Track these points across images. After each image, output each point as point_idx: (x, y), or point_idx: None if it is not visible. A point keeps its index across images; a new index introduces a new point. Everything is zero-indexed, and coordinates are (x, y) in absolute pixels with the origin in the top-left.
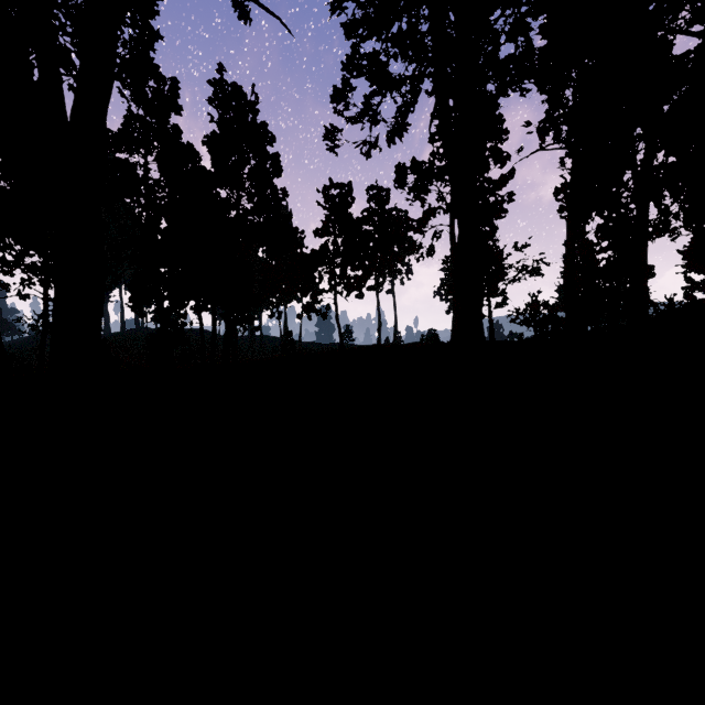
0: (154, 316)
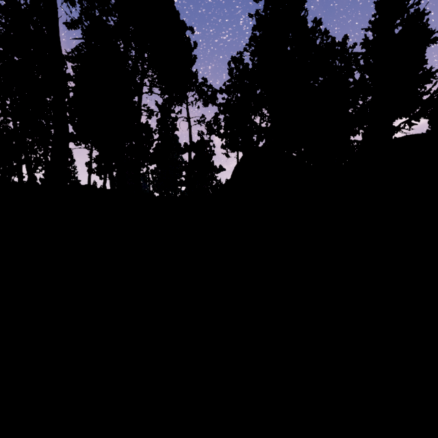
0: None
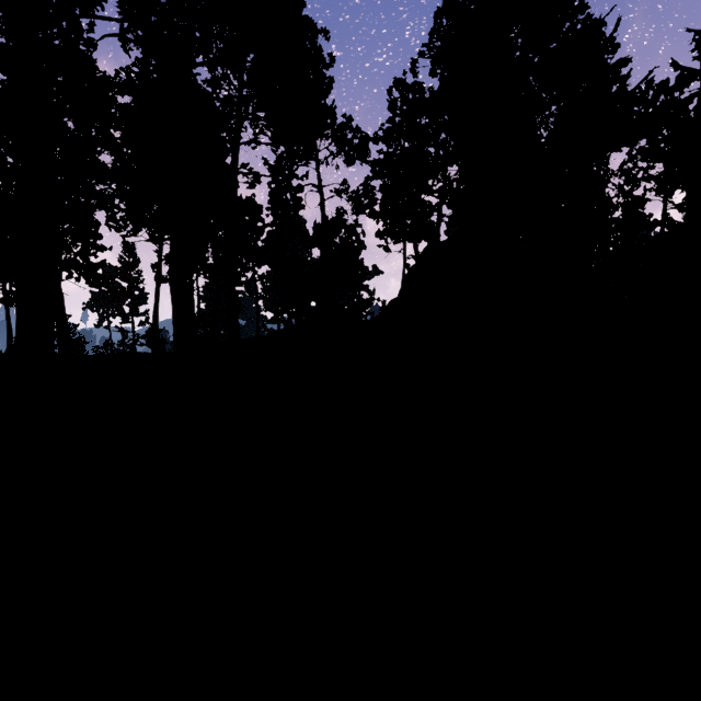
0: None
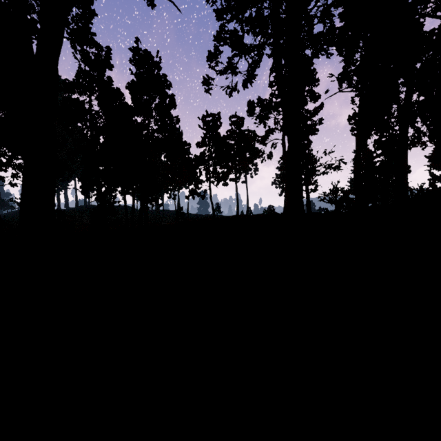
0: (96, 197)
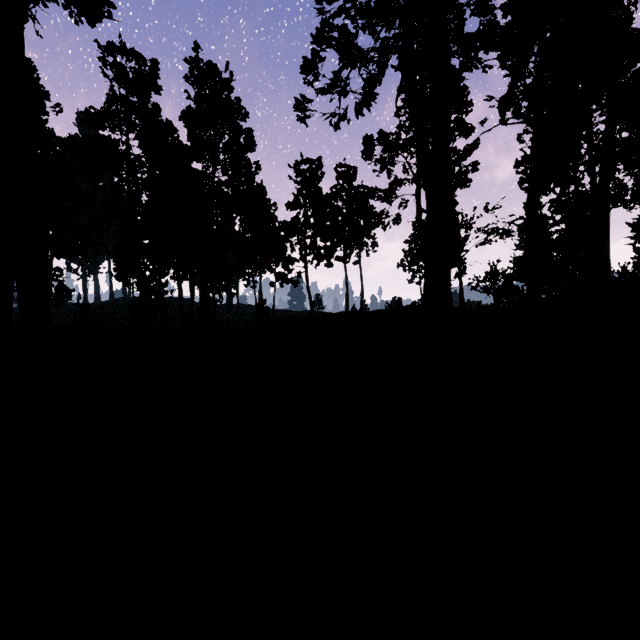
0: (136, 284)
